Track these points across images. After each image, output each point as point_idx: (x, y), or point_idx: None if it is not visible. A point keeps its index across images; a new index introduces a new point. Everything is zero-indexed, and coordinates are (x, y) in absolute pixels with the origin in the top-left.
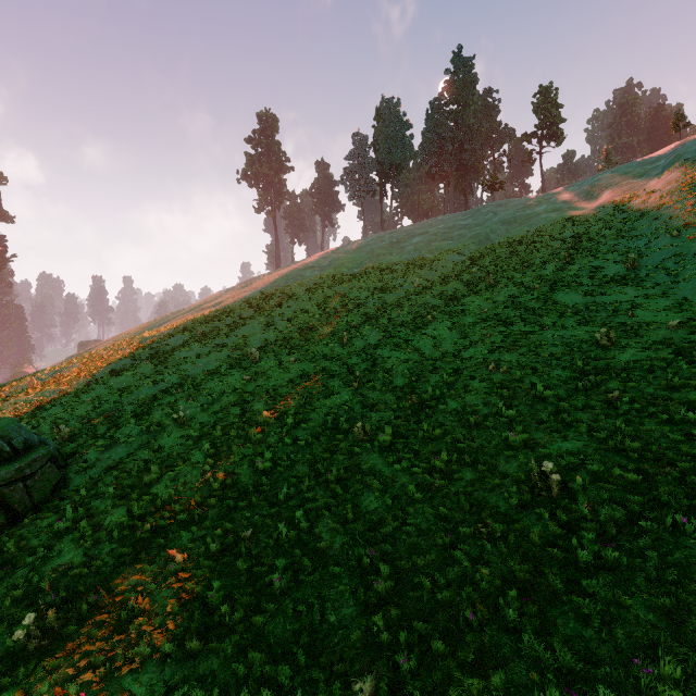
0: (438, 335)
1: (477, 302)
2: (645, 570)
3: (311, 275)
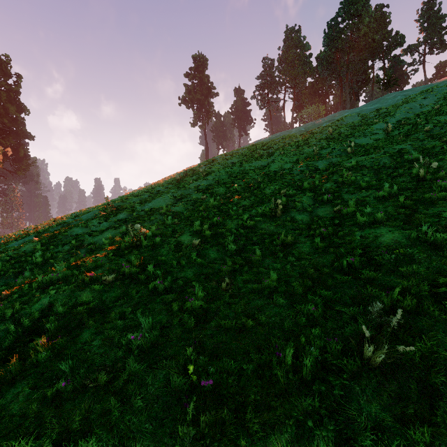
0: None
1: None
2: None
3: (230, 158)
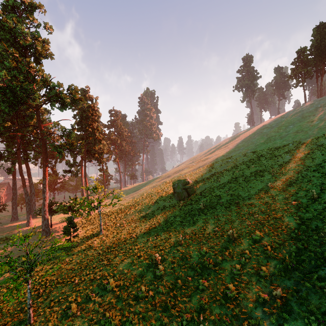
0: (316, 157)
1: None
2: (323, 208)
3: (266, 131)
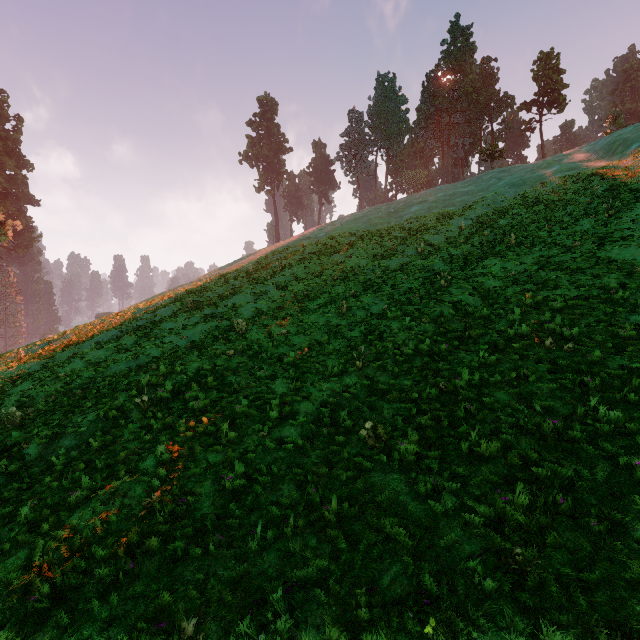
0: (458, 302)
1: (500, 265)
2: None
3: (307, 245)
